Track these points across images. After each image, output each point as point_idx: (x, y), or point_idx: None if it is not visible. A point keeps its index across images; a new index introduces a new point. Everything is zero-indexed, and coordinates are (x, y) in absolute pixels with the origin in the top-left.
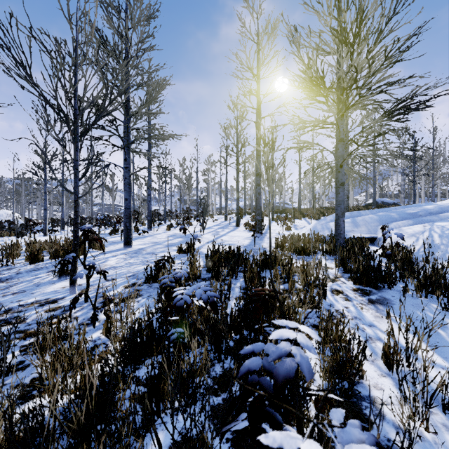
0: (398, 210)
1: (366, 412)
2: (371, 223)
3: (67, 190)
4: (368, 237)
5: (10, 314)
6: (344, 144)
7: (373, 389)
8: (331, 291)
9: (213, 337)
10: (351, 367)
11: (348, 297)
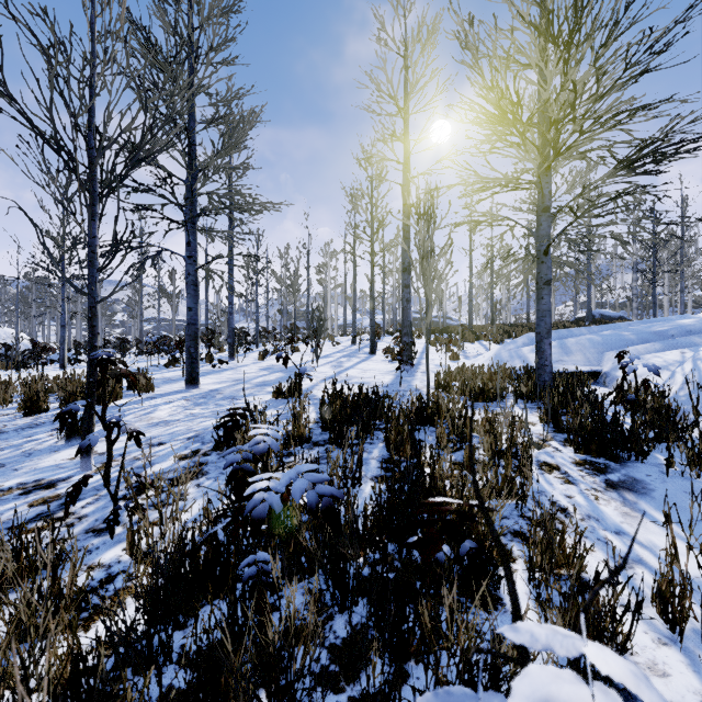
0: (635, 326)
1: None
2: (591, 348)
3: (77, 289)
4: (587, 371)
5: None
6: (551, 217)
7: (649, 674)
8: (538, 466)
9: (331, 559)
10: (612, 637)
11: (569, 476)
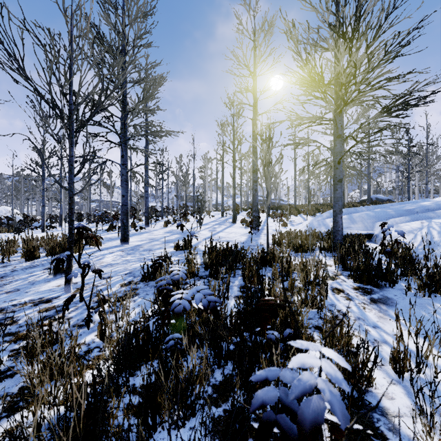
0: (395, 206)
1: (378, 425)
2: (368, 219)
3: (62, 187)
4: (365, 234)
5: (2, 315)
6: (342, 141)
7: (384, 398)
8: (331, 290)
9: (212, 340)
10: (362, 376)
11: (349, 296)
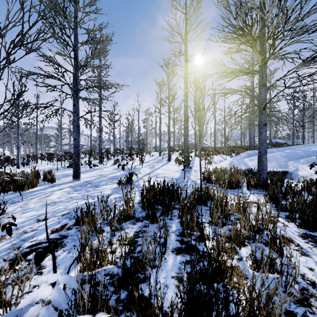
0: (302, 148)
1: None
2: (281, 159)
3: None
4: (281, 171)
5: None
6: (267, 89)
7: None
8: (278, 239)
9: None
10: None
11: (302, 248)
